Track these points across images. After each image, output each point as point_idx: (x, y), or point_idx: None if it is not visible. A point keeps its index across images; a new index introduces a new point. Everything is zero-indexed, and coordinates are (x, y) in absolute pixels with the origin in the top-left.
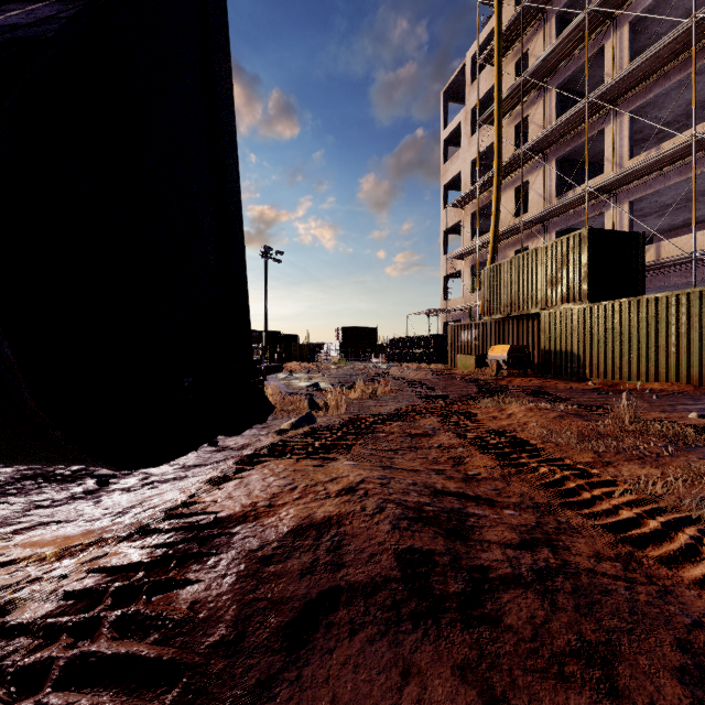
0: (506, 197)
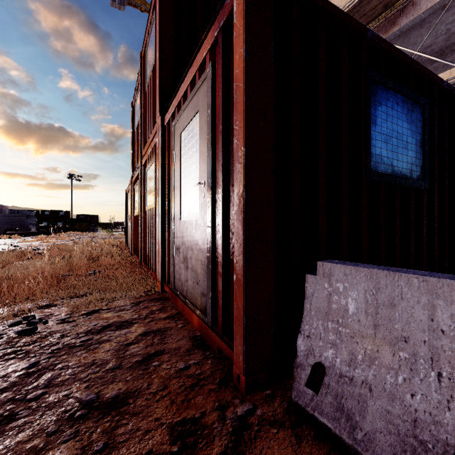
0: None
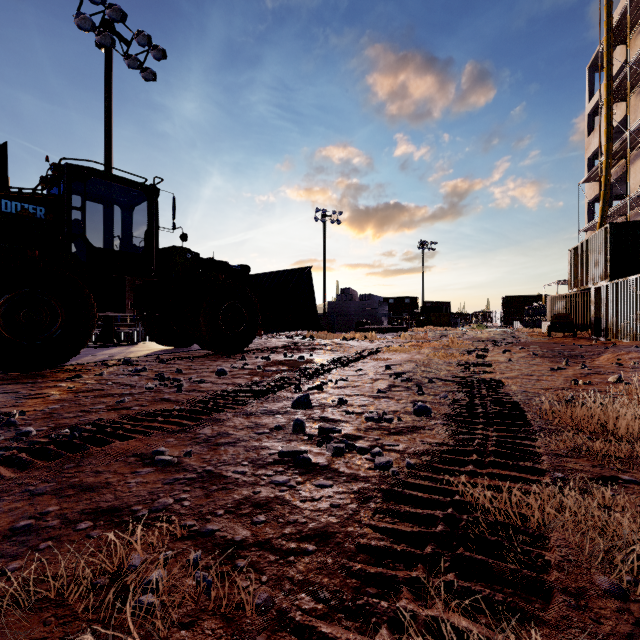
0: (635, 168)
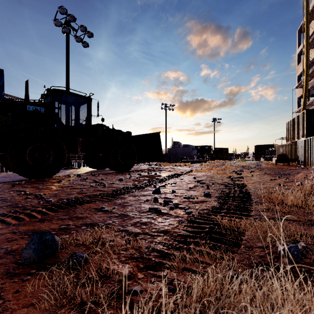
0: None
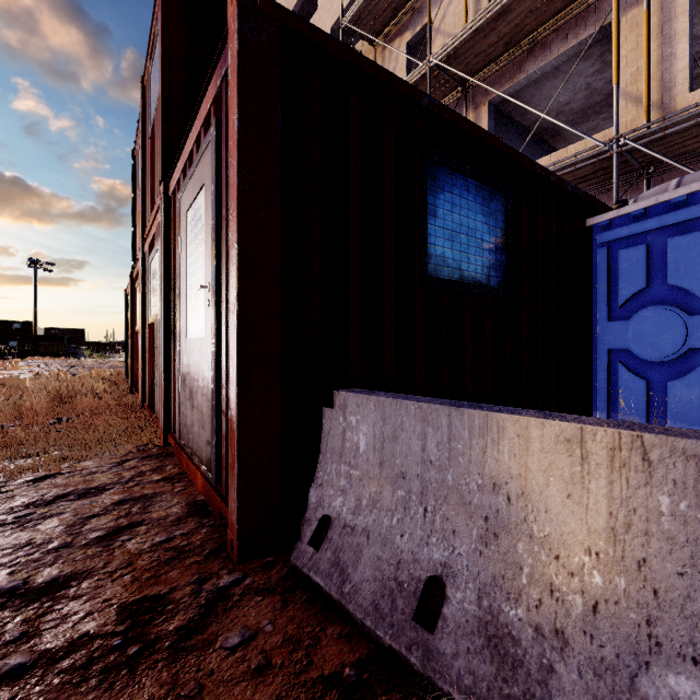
0: None
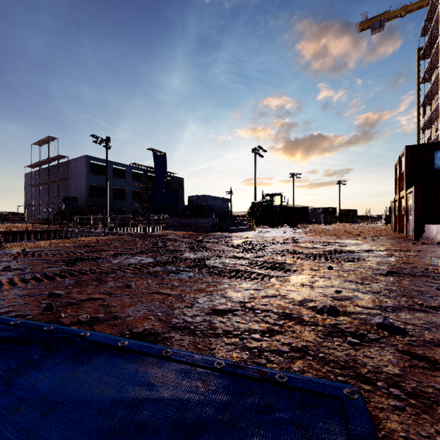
0: None
